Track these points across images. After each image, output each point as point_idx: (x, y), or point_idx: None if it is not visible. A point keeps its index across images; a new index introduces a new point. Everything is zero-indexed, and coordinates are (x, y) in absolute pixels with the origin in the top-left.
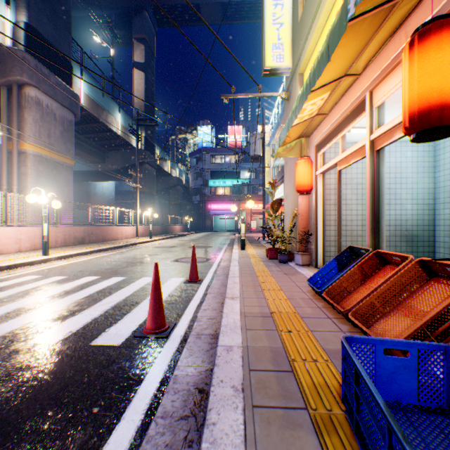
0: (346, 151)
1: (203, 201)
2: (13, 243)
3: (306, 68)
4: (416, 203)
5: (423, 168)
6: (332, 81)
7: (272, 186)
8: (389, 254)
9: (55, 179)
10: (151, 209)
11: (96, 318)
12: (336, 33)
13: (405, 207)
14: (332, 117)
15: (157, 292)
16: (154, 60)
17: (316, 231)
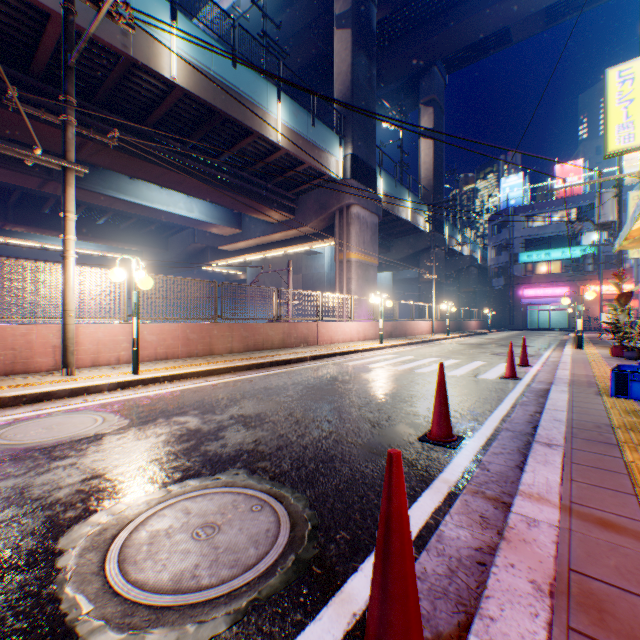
0: None
1: (509, 285)
2: (355, 334)
3: None
4: None
5: None
6: None
7: (617, 278)
8: None
9: (366, 280)
10: (439, 301)
11: (467, 372)
12: (636, 212)
13: None
14: None
15: (511, 357)
16: (442, 119)
17: None
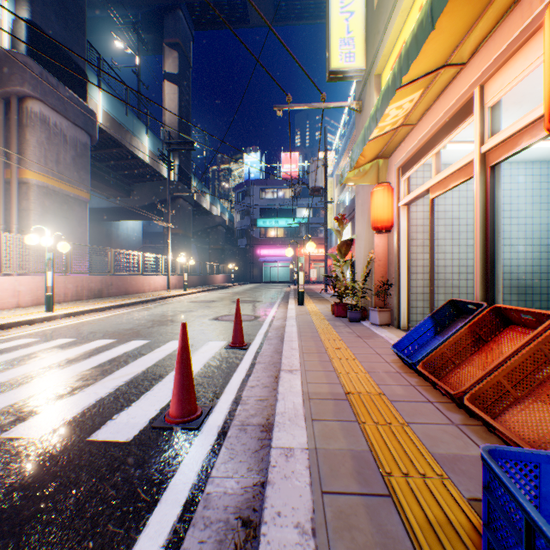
0: (443, 172)
1: (251, 245)
2: (10, 296)
3: (385, 67)
4: (531, 244)
5: (540, 197)
6: (426, 74)
7: (339, 223)
8: (515, 310)
9: (66, 217)
10: (186, 255)
11: (102, 399)
12: None
13: (516, 248)
14: (423, 128)
15: (185, 363)
16: (190, 71)
17: (398, 281)
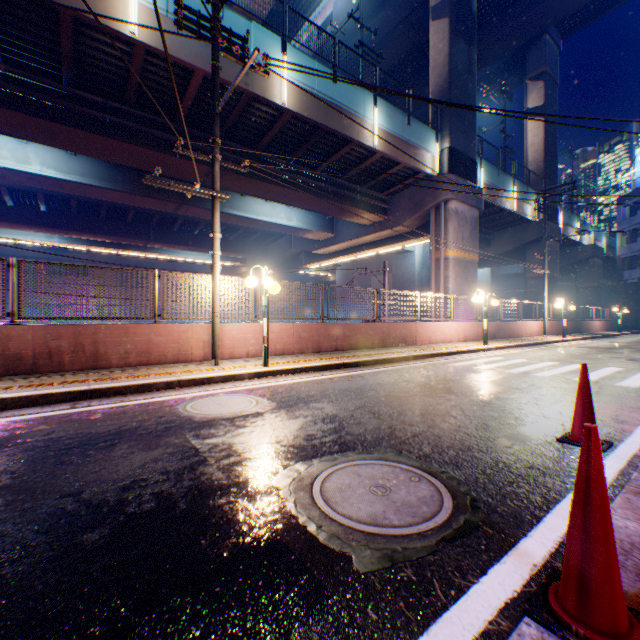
0: None
1: None
2: (454, 334)
3: None
4: None
5: None
6: None
7: None
8: None
9: (465, 277)
10: (551, 299)
11: (599, 378)
12: None
13: None
14: None
15: None
16: (554, 91)
17: None
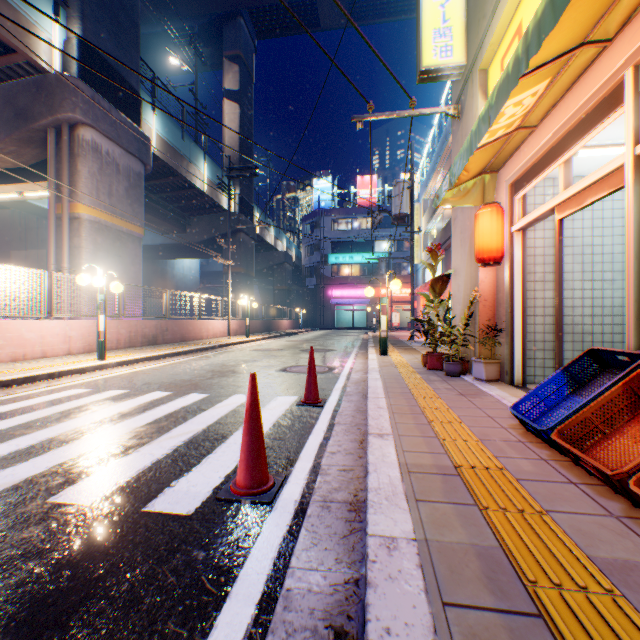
0: (576, 184)
1: (321, 285)
2: (61, 342)
3: (492, 59)
4: None
5: None
6: (557, 57)
7: (433, 255)
8: None
9: (118, 255)
10: (248, 297)
11: (159, 462)
12: None
13: None
14: (547, 130)
15: (255, 423)
16: (252, 86)
17: (510, 325)
